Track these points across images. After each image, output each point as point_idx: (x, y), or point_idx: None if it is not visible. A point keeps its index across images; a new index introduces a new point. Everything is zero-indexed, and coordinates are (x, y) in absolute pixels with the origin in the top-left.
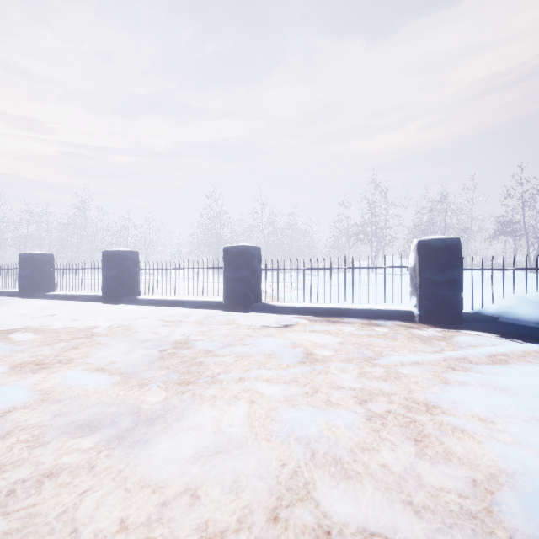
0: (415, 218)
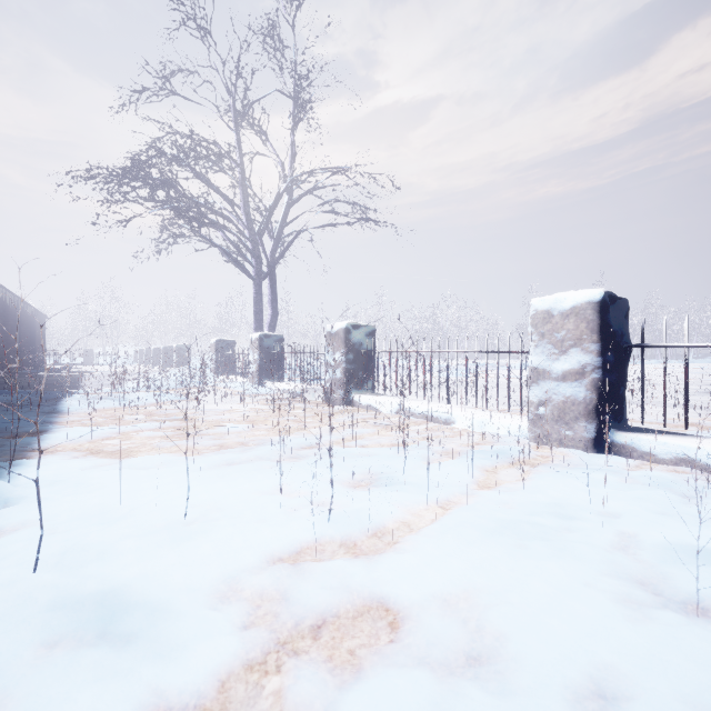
0: (149, 316)
